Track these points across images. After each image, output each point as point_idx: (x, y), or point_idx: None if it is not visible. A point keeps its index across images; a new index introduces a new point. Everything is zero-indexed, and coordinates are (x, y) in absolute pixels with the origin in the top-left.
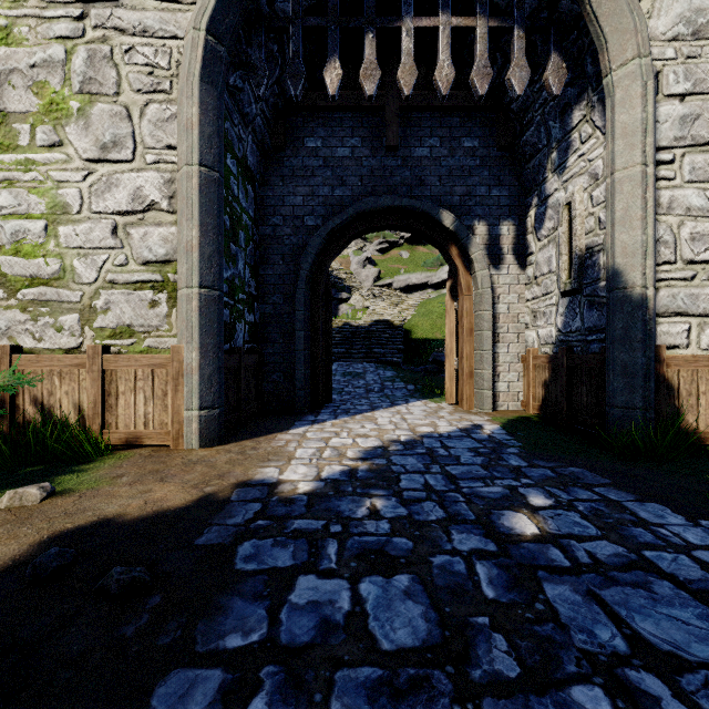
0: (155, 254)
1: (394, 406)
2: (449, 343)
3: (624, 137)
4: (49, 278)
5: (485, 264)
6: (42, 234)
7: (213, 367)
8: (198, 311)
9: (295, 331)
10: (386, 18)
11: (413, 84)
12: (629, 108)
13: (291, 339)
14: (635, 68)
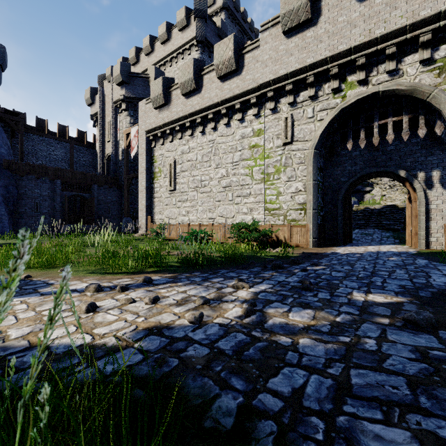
0: (301, 202)
1: (380, 245)
2: (407, 221)
3: None
4: (277, 208)
5: (421, 189)
6: (275, 199)
7: (315, 229)
8: (312, 215)
9: (337, 217)
10: (368, 124)
11: (378, 142)
12: None
13: (335, 220)
14: None
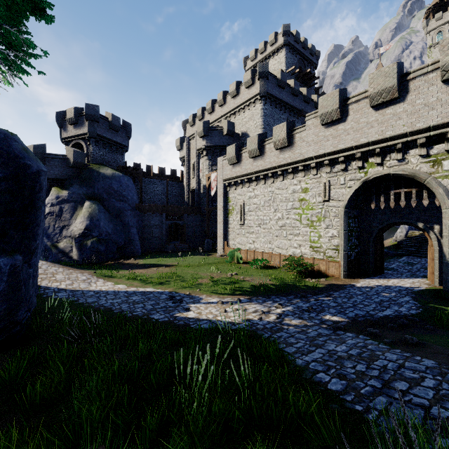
0: (335, 244)
1: (406, 278)
2: (429, 261)
3: (444, 226)
4: (318, 247)
5: (435, 239)
6: (317, 240)
7: (346, 265)
8: (343, 255)
9: (369, 254)
10: (386, 191)
11: (393, 206)
12: (445, 219)
13: (369, 256)
14: (445, 211)
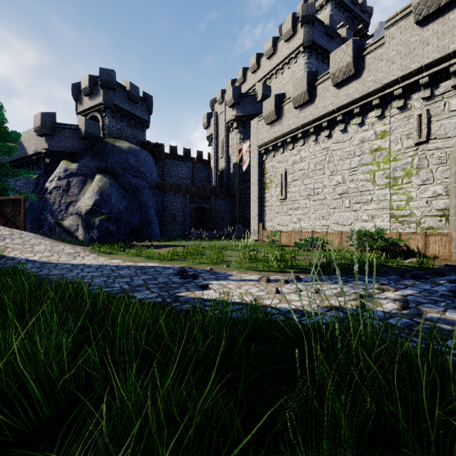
0: (440, 207)
1: None
2: None
3: None
4: (406, 215)
5: None
6: (404, 204)
7: None
8: None
9: None
10: None
11: None
12: None
13: None
14: None
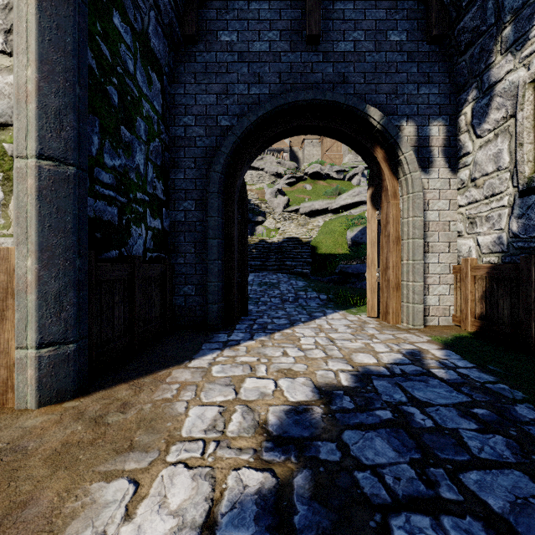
0: None
1: (313, 319)
2: (370, 254)
3: None
4: None
5: (416, 165)
6: None
7: (64, 280)
8: (36, 194)
9: (207, 239)
10: None
11: None
12: None
13: (204, 248)
14: None
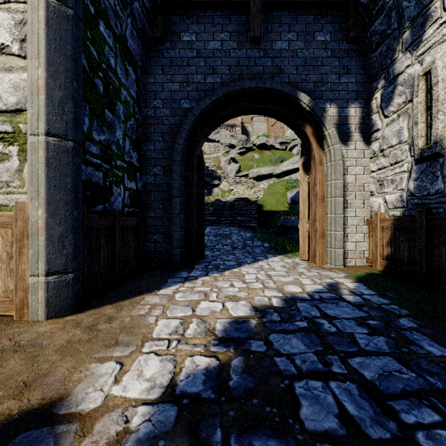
0: (5, 102)
1: (257, 261)
2: (302, 209)
3: None
4: None
5: (337, 139)
6: None
7: (65, 226)
8: (45, 162)
9: (172, 198)
10: None
11: None
12: None
13: (169, 205)
14: None
